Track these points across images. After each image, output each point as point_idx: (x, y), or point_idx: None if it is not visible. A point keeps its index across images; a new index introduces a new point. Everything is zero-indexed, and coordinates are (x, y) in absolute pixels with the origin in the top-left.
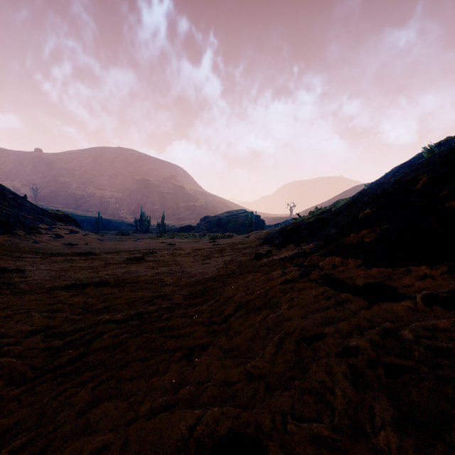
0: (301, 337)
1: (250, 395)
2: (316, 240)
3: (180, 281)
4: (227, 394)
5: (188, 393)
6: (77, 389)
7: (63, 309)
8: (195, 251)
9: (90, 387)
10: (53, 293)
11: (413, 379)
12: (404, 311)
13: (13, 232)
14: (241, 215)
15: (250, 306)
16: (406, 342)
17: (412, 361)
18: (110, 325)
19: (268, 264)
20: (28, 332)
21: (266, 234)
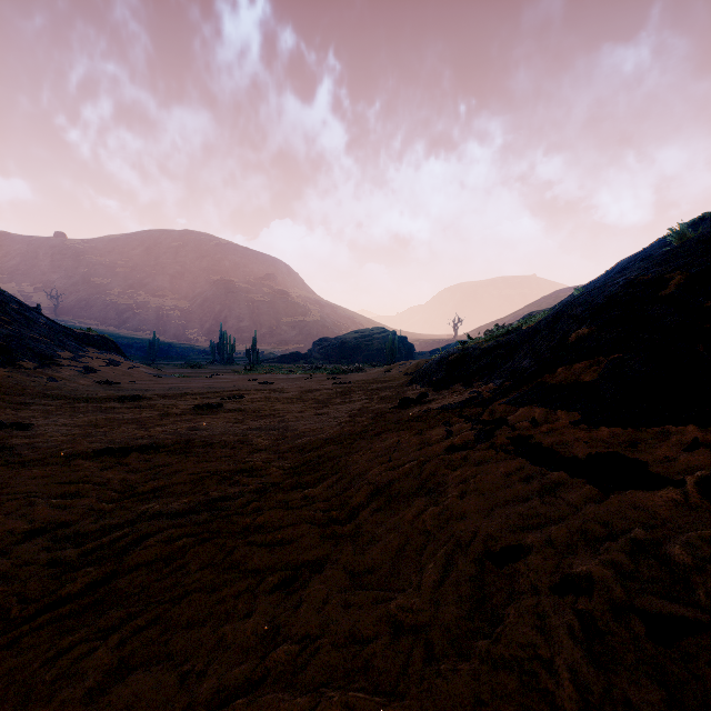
0: (484, 551)
1: (398, 667)
2: (499, 378)
3: (280, 443)
4: (356, 664)
5: (285, 659)
6: (92, 644)
7: (86, 492)
8: (305, 393)
9: (115, 642)
10: (73, 464)
11: (703, 647)
12: (667, 508)
13: (17, 363)
14: (377, 337)
15: (394, 490)
16: (678, 569)
17: (696, 609)
18: (161, 521)
19: (422, 416)
20: (24, 533)
21: (417, 366)
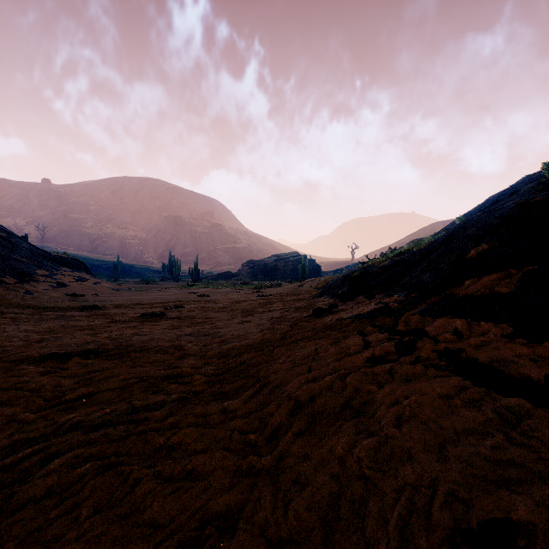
0: (453, 524)
1: None
2: (402, 290)
3: (208, 349)
4: None
5: None
6: None
7: (16, 400)
8: (234, 304)
9: None
10: (16, 369)
11: None
12: None
13: (0, 279)
14: (292, 259)
15: (317, 408)
16: None
17: None
18: (75, 436)
19: (335, 325)
20: None
21: (324, 282)
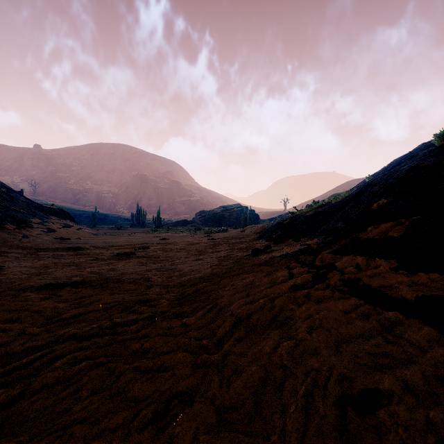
0: (341, 393)
1: None
2: (321, 235)
3: (170, 280)
4: None
5: None
6: None
7: (24, 318)
8: (189, 246)
9: None
10: (22, 295)
11: None
12: None
13: (3, 226)
14: (236, 210)
15: (252, 321)
16: None
17: None
18: (72, 344)
19: (269, 261)
20: None
21: (262, 228)
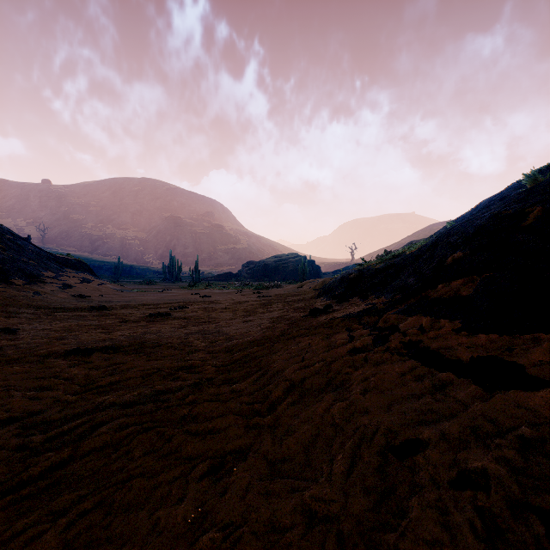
0: (386, 444)
1: None
2: (389, 292)
3: (214, 345)
4: None
5: (210, 546)
6: (42, 527)
7: (55, 386)
8: (235, 305)
9: (63, 525)
10: (47, 362)
11: None
12: (547, 408)
13: (10, 281)
14: (292, 260)
15: (307, 386)
16: None
17: None
18: (114, 411)
19: (328, 323)
20: (0, 421)
21: (323, 283)
